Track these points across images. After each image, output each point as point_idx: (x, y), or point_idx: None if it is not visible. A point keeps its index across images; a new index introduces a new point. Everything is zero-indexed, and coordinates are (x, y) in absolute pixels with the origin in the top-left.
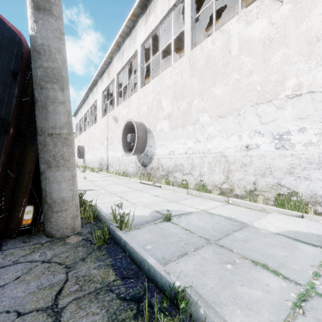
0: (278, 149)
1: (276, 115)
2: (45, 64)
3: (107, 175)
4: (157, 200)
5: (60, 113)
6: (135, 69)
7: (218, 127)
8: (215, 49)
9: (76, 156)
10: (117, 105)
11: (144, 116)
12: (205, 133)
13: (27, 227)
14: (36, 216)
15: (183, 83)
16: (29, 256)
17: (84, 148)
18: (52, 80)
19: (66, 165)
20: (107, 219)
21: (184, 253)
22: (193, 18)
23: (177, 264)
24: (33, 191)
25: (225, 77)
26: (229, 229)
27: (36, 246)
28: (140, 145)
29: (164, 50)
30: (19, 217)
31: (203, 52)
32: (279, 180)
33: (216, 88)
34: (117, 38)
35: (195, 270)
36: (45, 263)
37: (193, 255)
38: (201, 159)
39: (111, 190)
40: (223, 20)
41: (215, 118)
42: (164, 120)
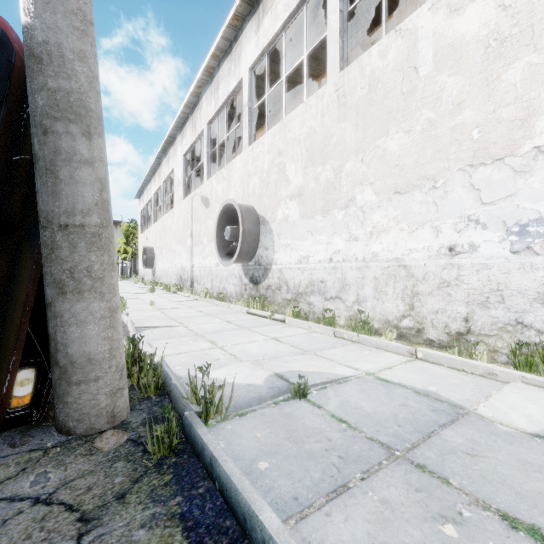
0: (517, 253)
1: (514, 187)
2: (52, 83)
3: (191, 299)
4: (278, 350)
5: (83, 183)
6: (239, 114)
7: (393, 211)
8: (386, 66)
9: (141, 265)
10: (209, 177)
11: (255, 195)
12: (367, 223)
13: (22, 412)
14: (40, 389)
15: (325, 133)
16: (12, 484)
17: (153, 251)
18: (65, 115)
19: (96, 289)
20: (181, 395)
21: (342, 485)
22: (345, 14)
23: (327, 520)
24: (35, 340)
25: (407, 117)
26: (430, 421)
27: (34, 455)
28: (247, 246)
29: (289, 78)
30: (2, 394)
31: (362, 74)
32: (521, 314)
33: (389, 139)
34: (209, 61)
35: (372, 541)
36: (39, 505)
37: (362, 493)
38: (359, 271)
39: (195, 328)
40: (398, 19)
41: (387, 195)
42: (290, 201)
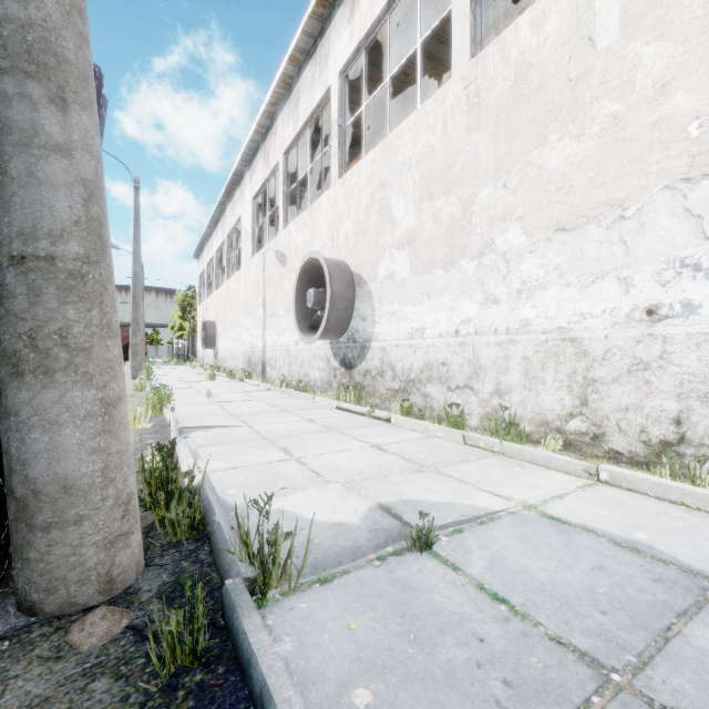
0: None
1: None
2: None
3: (261, 388)
4: (382, 465)
5: (51, 185)
6: (327, 141)
7: (553, 258)
8: (542, 43)
9: (201, 345)
10: (286, 225)
11: (348, 246)
12: (513, 277)
13: None
14: None
15: (448, 151)
16: None
17: (215, 327)
18: (18, 65)
19: (76, 368)
20: (226, 543)
21: None
22: None
23: None
24: None
25: (576, 114)
26: (657, 604)
27: None
28: (337, 316)
29: (394, 88)
30: None
31: (505, 58)
32: None
33: (547, 150)
34: (285, 67)
35: None
36: None
37: None
38: (501, 348)
39: (263, 429)
40: None
41: (544, 234)
42: (397, 251)
